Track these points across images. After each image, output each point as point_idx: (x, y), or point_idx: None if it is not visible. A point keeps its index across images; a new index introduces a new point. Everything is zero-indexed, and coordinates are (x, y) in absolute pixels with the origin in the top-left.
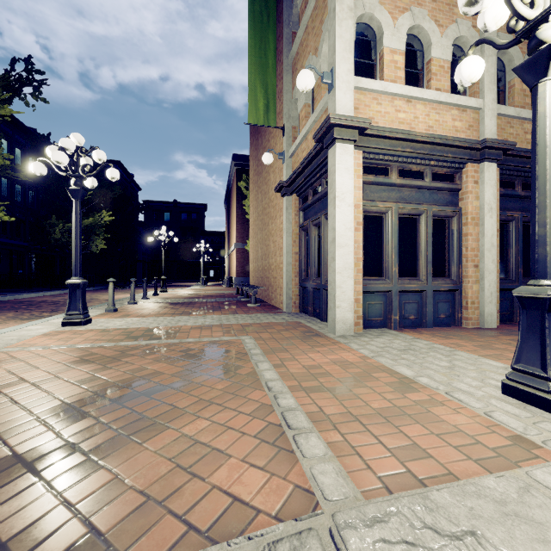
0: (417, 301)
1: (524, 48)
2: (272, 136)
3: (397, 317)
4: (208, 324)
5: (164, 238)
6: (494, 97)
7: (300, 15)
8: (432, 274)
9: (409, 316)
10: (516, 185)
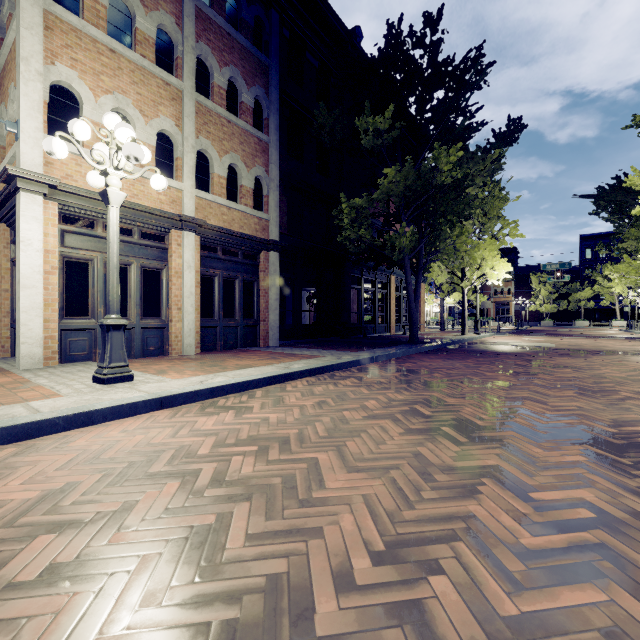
0: (126, 337)
1: (222, 153)
2: None
3: None
4: None
5: None
6: (193, 184)
7: (7, 30)
8: (144, 314)
9: None
10: (219, 250)
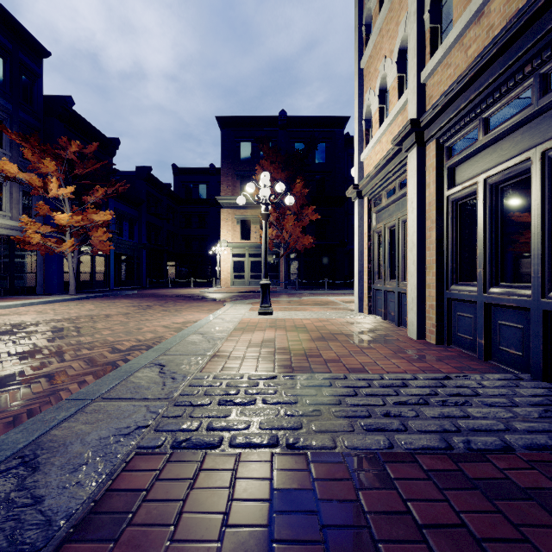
0: (394, 301)
1: None
2: None
3: (383, 310)
4: None
5: None
6: (414, 72)
7: None
8: None
9: (391, 312)
10: (478, 131)
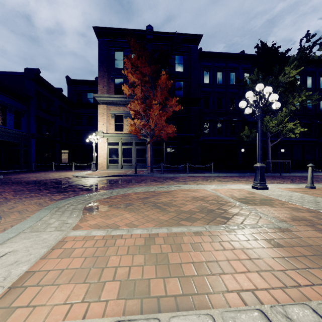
0: None
1: None
2: None
3: None
4: None
5: None
6: None
7: None
8: None
9: None
10: None
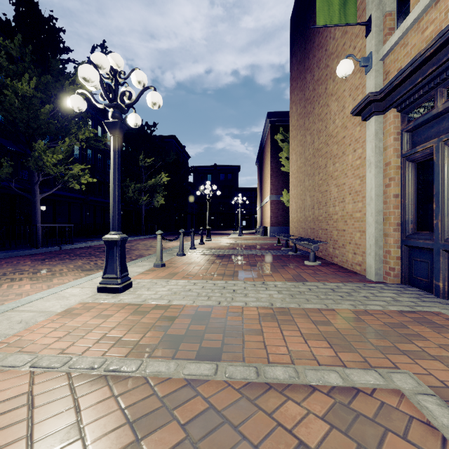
0: None
1: None
2: (335, 56)
3: None
4: (280, 305)
5: (209, 192)
6: None
7: None
8: None
9: None
10: None
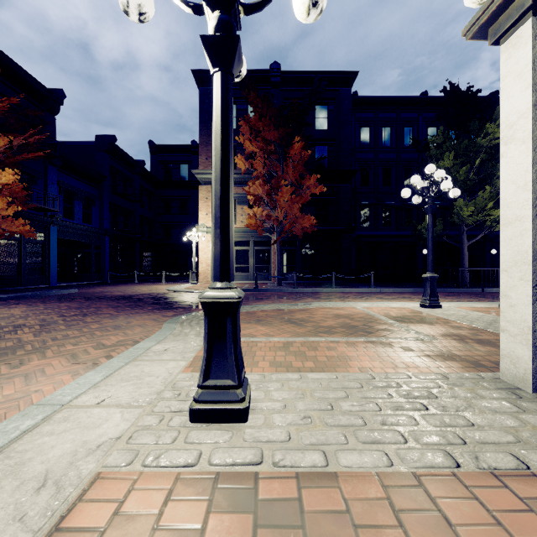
0: None
1: None
2: None
3: None
4: (488, 329)
5: None
6: None
7: None
8: None
9: None
10: None
